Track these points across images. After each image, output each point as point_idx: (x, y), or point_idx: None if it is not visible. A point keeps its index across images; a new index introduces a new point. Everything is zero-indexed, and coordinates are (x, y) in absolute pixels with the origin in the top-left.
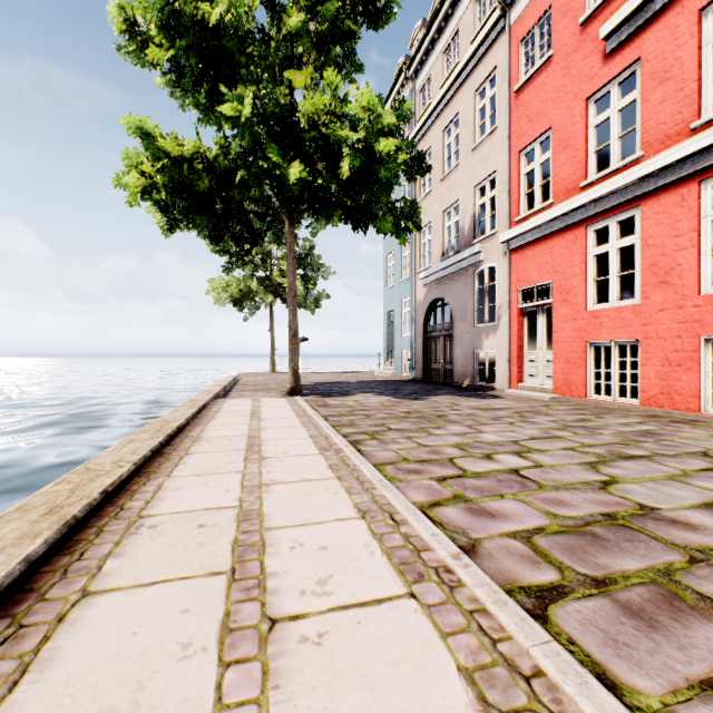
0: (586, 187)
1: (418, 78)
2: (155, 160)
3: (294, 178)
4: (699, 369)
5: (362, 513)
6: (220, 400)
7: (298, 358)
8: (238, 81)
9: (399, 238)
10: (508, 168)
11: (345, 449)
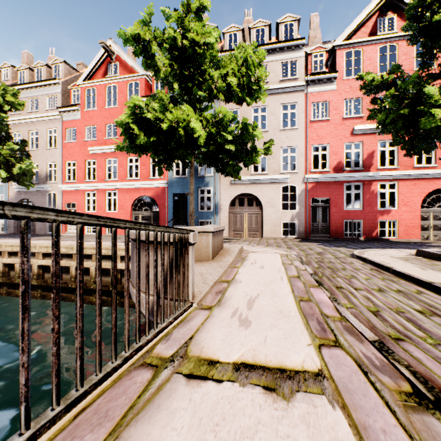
0: (86, 182)
1: None
2: None
3: (4, 176)
4: None
5: None
6: None
7: None
8: None
9: (28, 188)
10: (62, 165)
11: (43, 240)
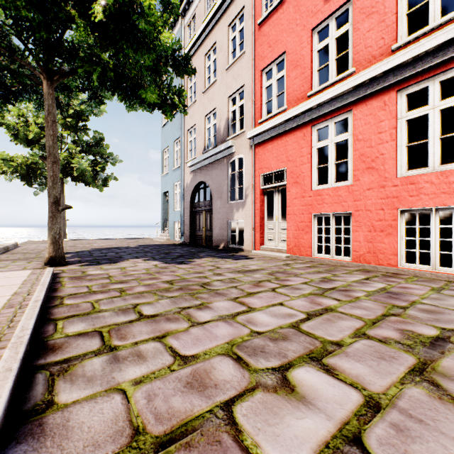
0: (312, 96)
1: (186, 16)
2: None
3: None
4: (397, 233)
5: None
6: None
7: (59, 226)
8: None
9: (165, 113)
10: (254, 82)
11: None
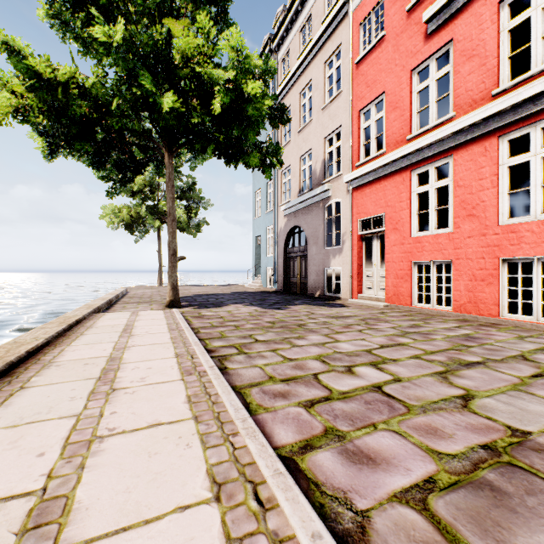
0: (411, 140)
1: (280, 51)
2: (24, 79)
3: (167, 107)
4: (498, 283)
5: (217, 487)
6: (98, 314)
7: (176, 274)
8: (117, 18)
9: (265, 173)
10: (351, 124)
11: (209, 372)
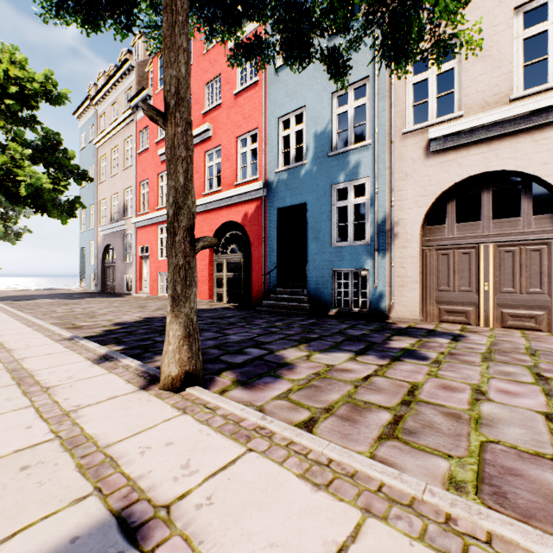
0: (157, 210)
1: (99, 108)
2: None
3: None
4: None
5: (8, 315)
6: None
7: None
8: None
9: (63, 221)
10: (135, 188)
11: (11, 309)
